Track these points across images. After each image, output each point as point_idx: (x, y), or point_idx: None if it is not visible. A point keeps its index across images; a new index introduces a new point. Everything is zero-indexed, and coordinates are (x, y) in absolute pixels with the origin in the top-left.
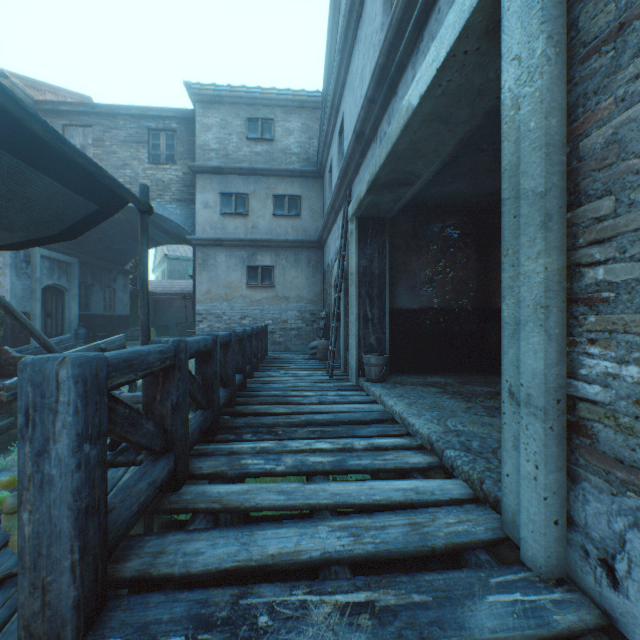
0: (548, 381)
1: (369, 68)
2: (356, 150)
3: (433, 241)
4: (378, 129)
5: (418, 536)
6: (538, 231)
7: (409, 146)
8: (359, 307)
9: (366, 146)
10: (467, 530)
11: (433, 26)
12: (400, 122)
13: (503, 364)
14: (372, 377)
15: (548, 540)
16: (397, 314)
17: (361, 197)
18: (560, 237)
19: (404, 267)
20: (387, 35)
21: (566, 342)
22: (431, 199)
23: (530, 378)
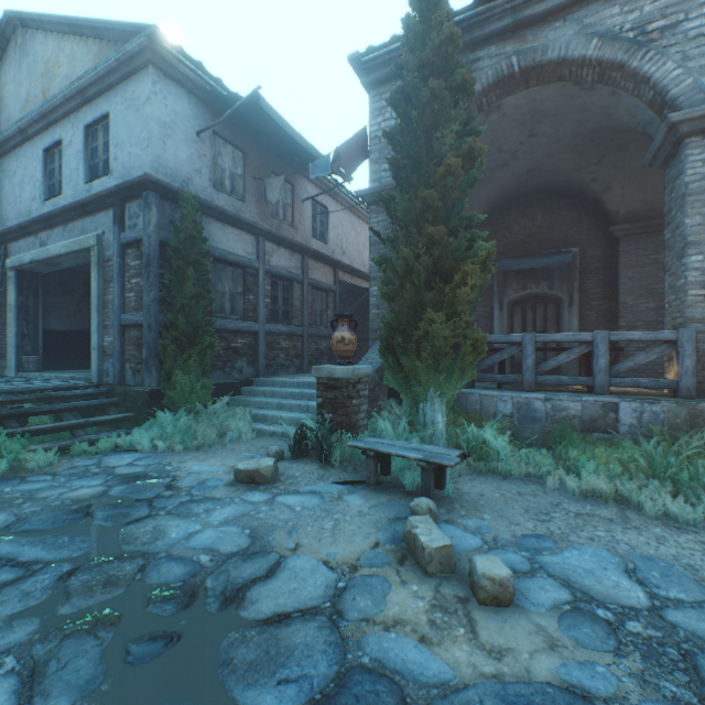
0: (100, 343)
1: (31, 190)
2: (19, 231)
3: (76, 290)
4: (40, 233)
5: (67, 384)
6: (98, 313)
7: (62, 259)
8: (19, 327)
9: (29, 234)
10: (82, 383)
11: (73, 228)
12: (57, 252)
13: (93, 342)
14: (32, 369)
15: (100, 375)
16: (49, 333)
17: (25, 263)
18: (102, 314)
19: (54, 304)
20: (50, 213)
21: (104, 335)
22: (75, 266)
23: (96, 343)
